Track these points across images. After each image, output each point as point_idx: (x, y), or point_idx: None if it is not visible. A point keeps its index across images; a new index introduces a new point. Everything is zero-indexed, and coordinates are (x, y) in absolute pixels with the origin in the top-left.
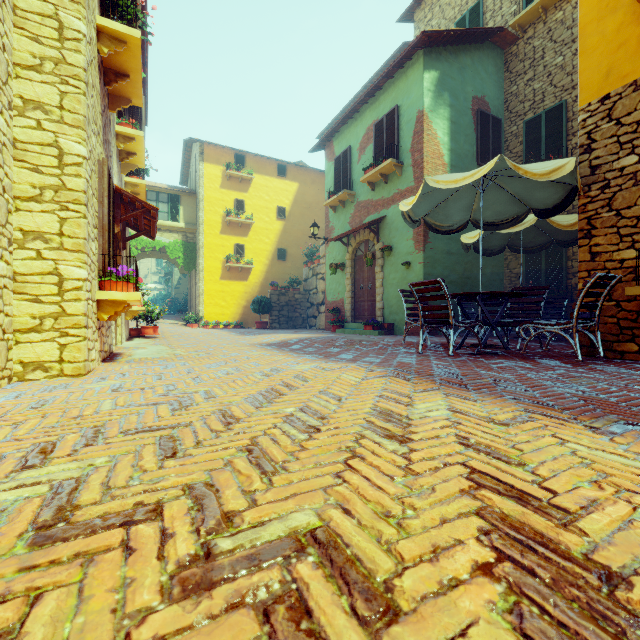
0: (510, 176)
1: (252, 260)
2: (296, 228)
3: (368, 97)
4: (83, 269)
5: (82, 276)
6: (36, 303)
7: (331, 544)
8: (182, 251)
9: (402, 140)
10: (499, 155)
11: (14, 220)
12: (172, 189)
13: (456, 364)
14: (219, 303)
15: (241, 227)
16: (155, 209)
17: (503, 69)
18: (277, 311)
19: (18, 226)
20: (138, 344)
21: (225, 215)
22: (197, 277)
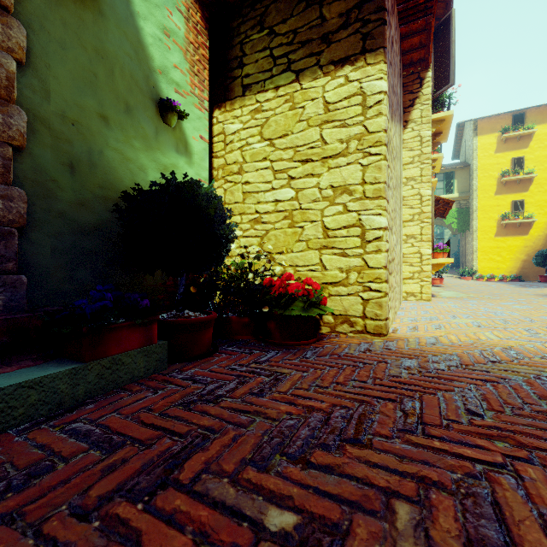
0: None
1: (533, 214)
2: None
3: None
4: (430, 249)
5: (430, 253)
6: (411, 266)
7: None
8: (455, 217)
9: None
10: None
11: (403, 231)
12: (447, 168)
13: None
14: (493, 258)
15: (519, 183)
16: (452, 202)
17: None
18: None
19: (404, 234)
20: (434, 290)
21: (500, 177)
22: (470, 237)
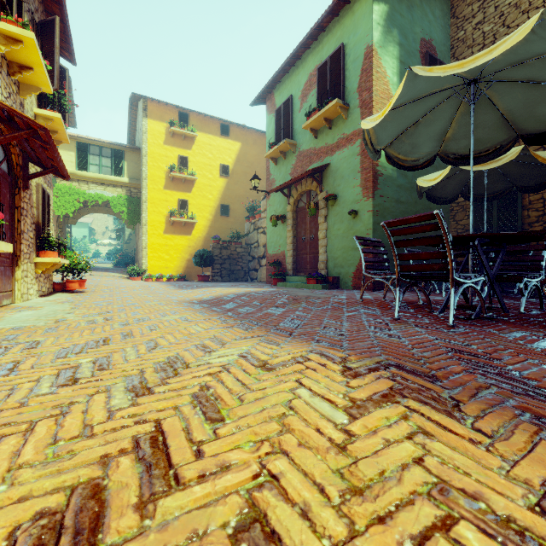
0: (512, 81)
1: (195, 215)
2: (238, 185)
3: (311, 40)
4: None
5: None
6: None
7: None
8: (126, 205)
9: (348, 81)
10: (542, 9)
11: None
12: (115, 144)
13: (477, 345)
14: (163, 256)
15: (185, 183)
16: (43, 128)
17: (449, 15)
18: (219, 264)
19: None
20: (44, 302)
21: (169, 171)
22: (141, 231)
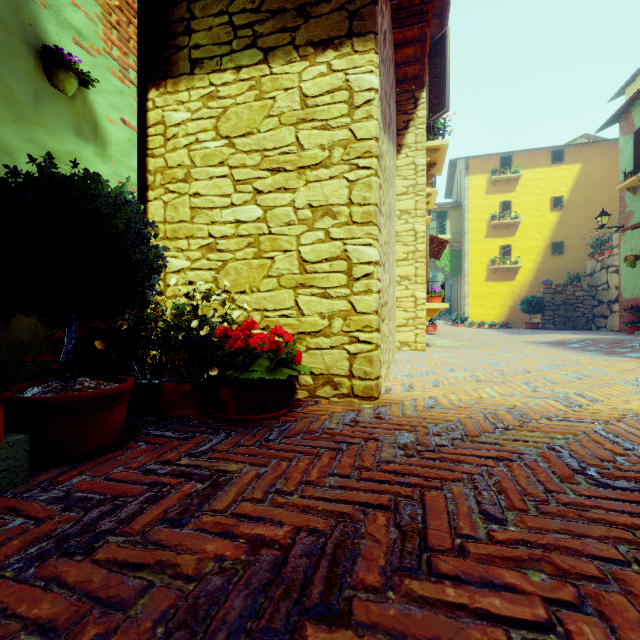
0: None
1: (519, 259)
2: (577, 216)
3: None
4: (425, 293)
5: (425, 297)
6: (405, 312)
7: (581, 394)
8: (448, 259)
9: None
10: None
11: (396, 272)
12: (440, 207)
13: None
14: (483, 304)
15: (507, 228)
16: (446, 242)
17: None
18: (551, 311)
19: (398, 274)
20: (428, 338)
21: (490, 220)
22: (462, 281)
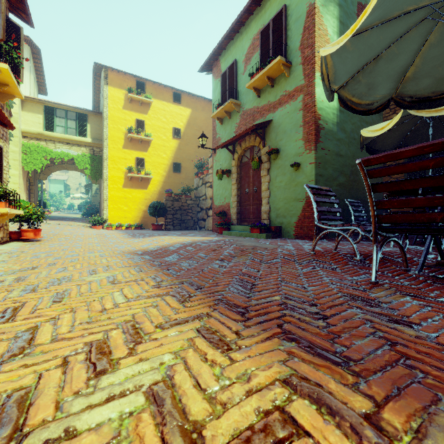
0: None
1: (151, 171)
2: (189, 146)
3: (254, 5)
4: None
5: None
6: None
7: None
8: (89, 163)
9: (290, 40)
10: None
11: None
12: (79, 108)
13: None
14: (122, 208)
15: (141, 143)
16: None
17: None
18: (171, 215)
19: None
20: None
21: (127, 132)
22: (102, 185)
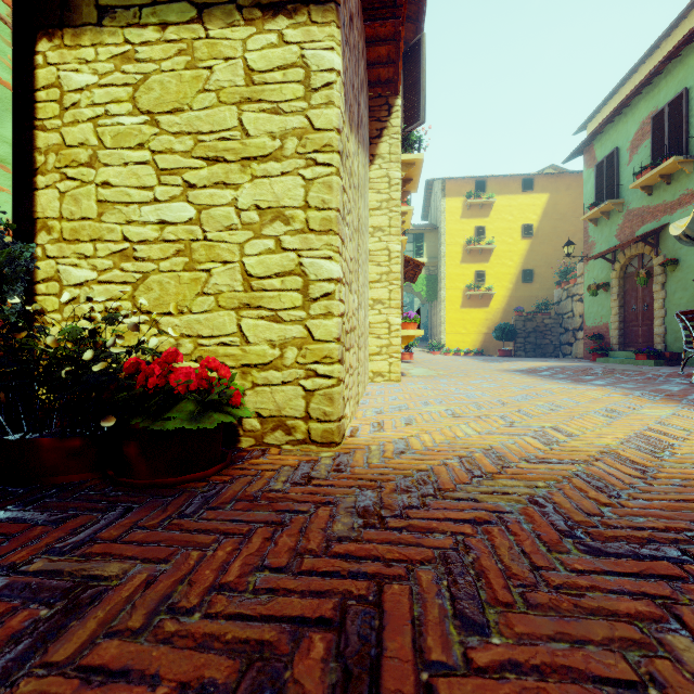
0: None
1: (493, 286)
2: (545, 244)
3: (641, 88)
4: (400, 318)
5: (399, 322)
6: (378, 339)
7: (557, 429)
8: (425, 284)
9: (693, 129)
10: None
11: (369, 294)
12: (417, 229)
13: None
14: (459, 331)
15: (481, 253)
16: (422, 264)
17: None
18: (522, 338)
19: (371, 297)
20: (404, 366)
21: (465, 244)
22: (438, 307)
